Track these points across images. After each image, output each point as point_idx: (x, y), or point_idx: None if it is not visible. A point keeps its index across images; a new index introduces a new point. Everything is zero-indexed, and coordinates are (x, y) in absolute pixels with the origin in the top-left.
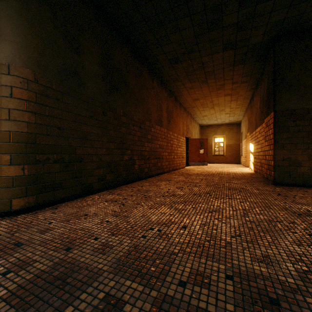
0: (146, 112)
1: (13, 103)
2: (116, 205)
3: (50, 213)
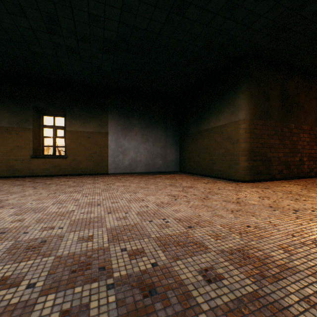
0: (314, 120)
1: (245, 135)
2: (300, 186)
3: (262, 184)
